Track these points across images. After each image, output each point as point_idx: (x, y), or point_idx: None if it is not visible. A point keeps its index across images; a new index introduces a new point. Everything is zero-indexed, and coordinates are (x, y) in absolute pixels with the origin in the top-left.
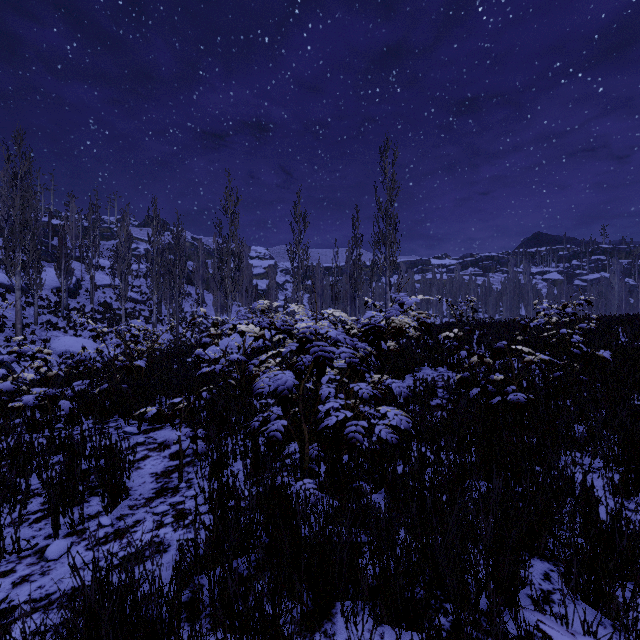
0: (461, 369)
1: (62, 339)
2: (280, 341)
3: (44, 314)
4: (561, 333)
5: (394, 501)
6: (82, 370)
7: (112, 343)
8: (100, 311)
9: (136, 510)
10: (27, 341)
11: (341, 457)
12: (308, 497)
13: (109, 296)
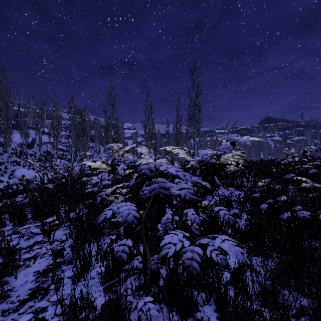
0: (245, 189)
1: (21, 170)
2: (130, 174)
3: (13, 157)
4: (304, 167)
5: None
6: (23, 188)
7: (41, 173)
8: (44, 155)
9: (6, 316)
10: (2, 171)
11: (176, 270)
12: None
13: (50, 148)
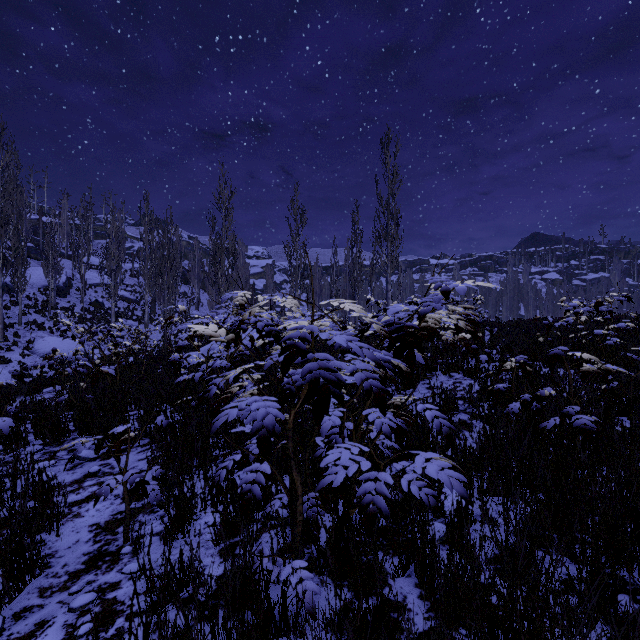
0: (483, 376)
1: (46, 340)
2: (265, 346)
3: (29, 314)
4: (596, 334)
5: (435, 600)
6: (54, 375)
7: (89, 345)
8: (91, 311)
9: (48, 598)
10: (9, 342)
11: (349, 517)
12: (300, 599)
13: (101, 295)
